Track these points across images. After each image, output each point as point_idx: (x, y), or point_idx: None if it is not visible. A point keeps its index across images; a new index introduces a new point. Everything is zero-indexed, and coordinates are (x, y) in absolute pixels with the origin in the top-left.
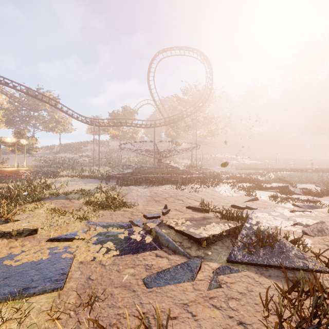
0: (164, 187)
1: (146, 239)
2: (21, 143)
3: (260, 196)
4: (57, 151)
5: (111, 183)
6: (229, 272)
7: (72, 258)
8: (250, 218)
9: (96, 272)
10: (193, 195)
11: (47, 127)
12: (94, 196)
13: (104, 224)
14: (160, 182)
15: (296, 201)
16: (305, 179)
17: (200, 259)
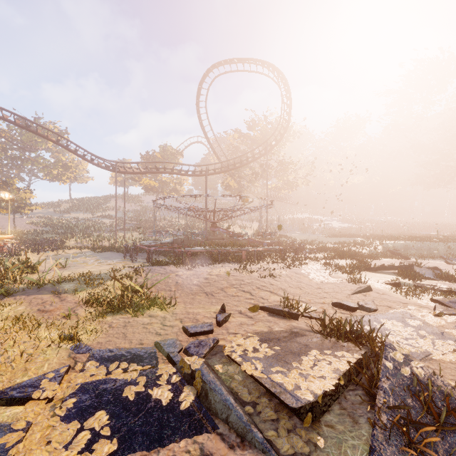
0: (221, 268)
1: (181, 400)
2: (2, 197)
3: (372, 283)
4: (65, 210)
5: (140, 260)
6: None
7: None
8: (389, 347)
9: None
10: (267, 283)
11: (50, 175)
12: (105, 285)
13: (104, 355)
14: (215, 259)
15: (434, 292)
16: (427, 252)
17: None
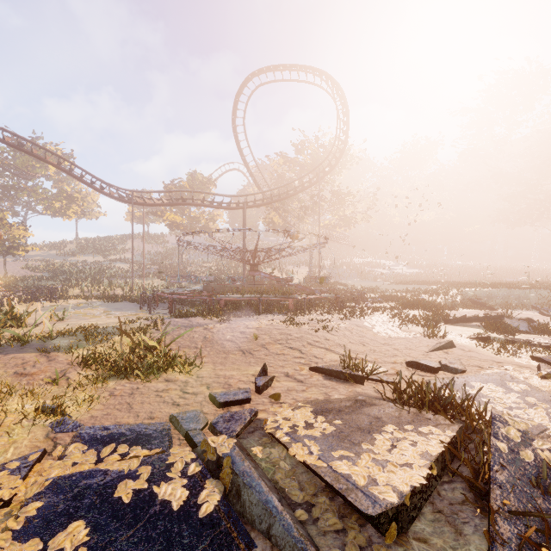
0: (262, 320)
1: (201, 501)
2: None
3: (454, 337)
4: (70, 252)
5: (160, 311)
6: None
7: None
8: (499, 420)
9: None
10: (321, 338)
11: (51, 208)
12: (110, 341)
13: (95, 435)
14: (254, 309)
15: (534, 348)
16: (515, 301)
17: None
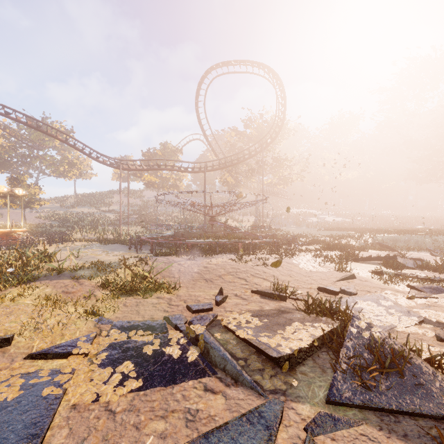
0: (219, 258)
1: (188, 355)
2: (16, 193)
3: (357, 272)
4: (70, 205)
5: (144, 251)
6: (333, 427)
7: (60, 398)
8: (356, 317)
9: (96, 430)
10: (260, 271)
11: (57, 171)
12: (116, 272)
13: (124, 325)
14: (213, 250)
15: (412, 280)
16: (414, 245)
17: (281, 402)
